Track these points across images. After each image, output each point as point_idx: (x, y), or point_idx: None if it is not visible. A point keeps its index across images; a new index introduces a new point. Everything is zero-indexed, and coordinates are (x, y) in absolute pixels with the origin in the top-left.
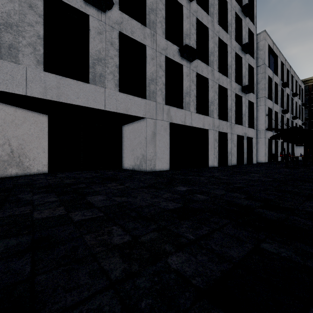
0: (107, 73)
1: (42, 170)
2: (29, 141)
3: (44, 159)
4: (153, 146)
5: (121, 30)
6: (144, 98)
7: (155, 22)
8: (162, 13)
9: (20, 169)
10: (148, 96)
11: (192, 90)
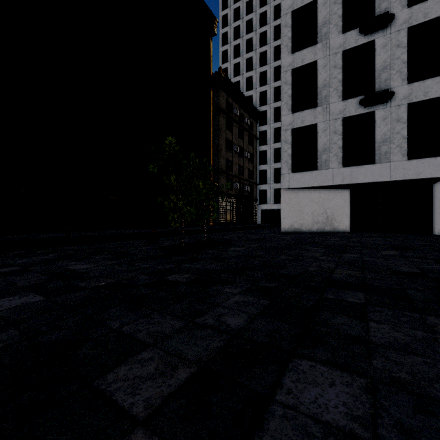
0: (393, 148)
1: (345, 230)
2: (337, 210)
3: (346, 222)
4: None
5: (410, 101)
6: None
7: None
8: None
9: (331, 228)
10: None
11: None
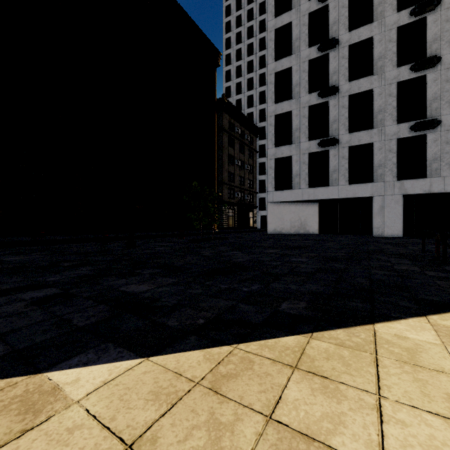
0: (340, 176)
1: (315, 232)
2: (308, 217)
3: (316, 226)
4: (381, 217)
5: (350, 145)
6: (373, 181)
7: (383, 118)
8: (392, 105)
9: (304, 231)
10: (375, 179)
11: (447, 152)
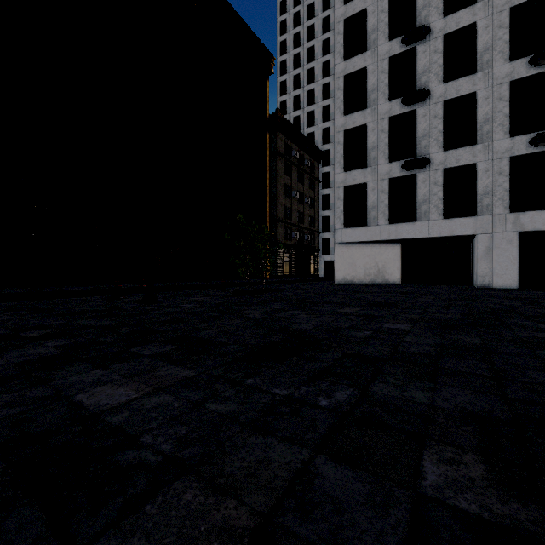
0: (431, 208)
1: (396, 282)
2: (388, 263)
3: (397, 274)
4: (488, 262)
5: (445, 166)
6: (476, 214)
7: (490, 130)
8: (503, 113)
9: (383, 280)
10: (479, 212)
11: None
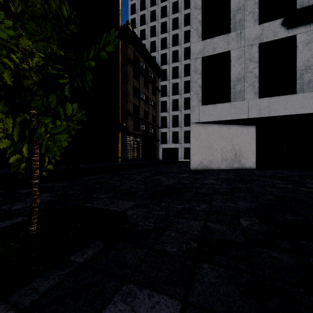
0: None
1: (251, 166)
2: (244, 146)
3: (253, 158)
4: None
5: None
6: None
7: None
8: None
9: (239, 165)
10: None
11: None
